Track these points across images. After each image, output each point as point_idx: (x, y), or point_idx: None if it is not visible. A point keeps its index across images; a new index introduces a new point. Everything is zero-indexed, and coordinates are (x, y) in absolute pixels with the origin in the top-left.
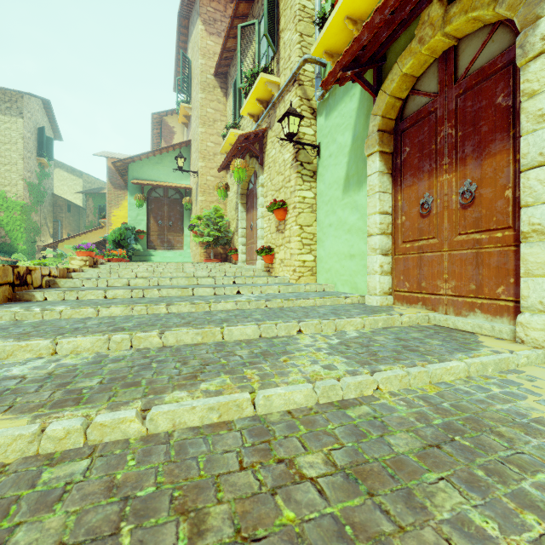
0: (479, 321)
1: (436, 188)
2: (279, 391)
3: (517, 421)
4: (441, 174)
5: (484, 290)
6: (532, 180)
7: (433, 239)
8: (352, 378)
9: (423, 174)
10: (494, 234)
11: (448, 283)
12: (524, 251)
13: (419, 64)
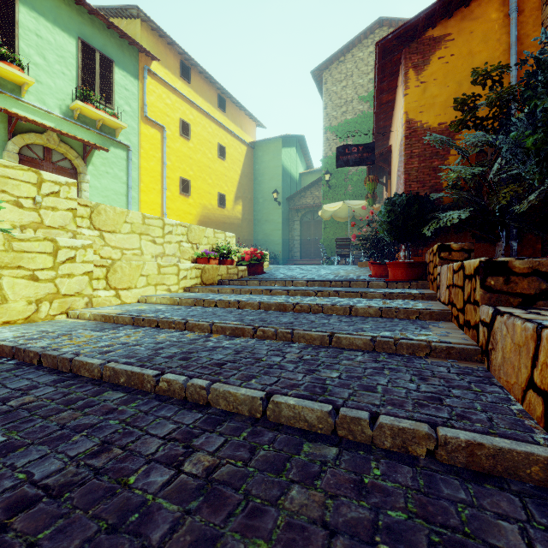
0: None
1: None
2: None
3: None
4: None
5: None
6: None
7: None
8: None
9: None
10: None
11: None
12: None
13: (40, 143)
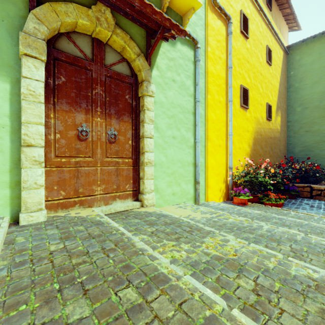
0: (122, 204)
1: (91, 123)
2: (270, 250)
3: (213, 221)
4: (96, 116)
5: (120, 188)
6: (148, 142)
7: (89, 158)
8: (229, 236)
9: (81, 108)
10: (125, 160)
11: (100, 187)
12: (146, 170)
13: (86, 28)
